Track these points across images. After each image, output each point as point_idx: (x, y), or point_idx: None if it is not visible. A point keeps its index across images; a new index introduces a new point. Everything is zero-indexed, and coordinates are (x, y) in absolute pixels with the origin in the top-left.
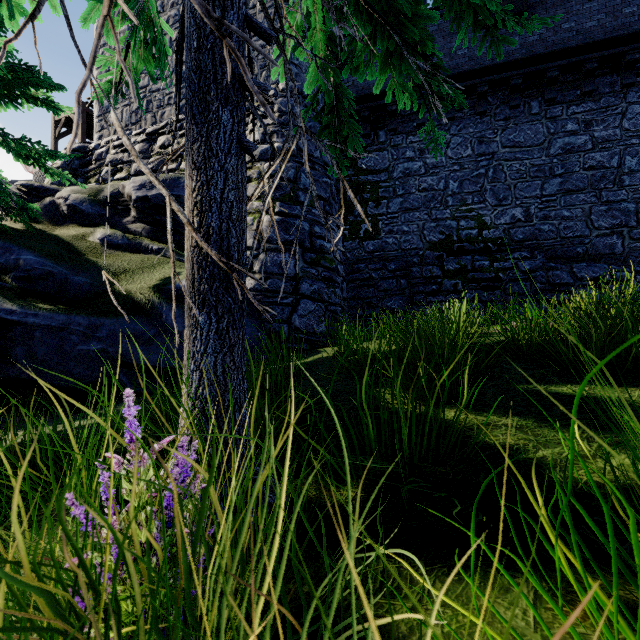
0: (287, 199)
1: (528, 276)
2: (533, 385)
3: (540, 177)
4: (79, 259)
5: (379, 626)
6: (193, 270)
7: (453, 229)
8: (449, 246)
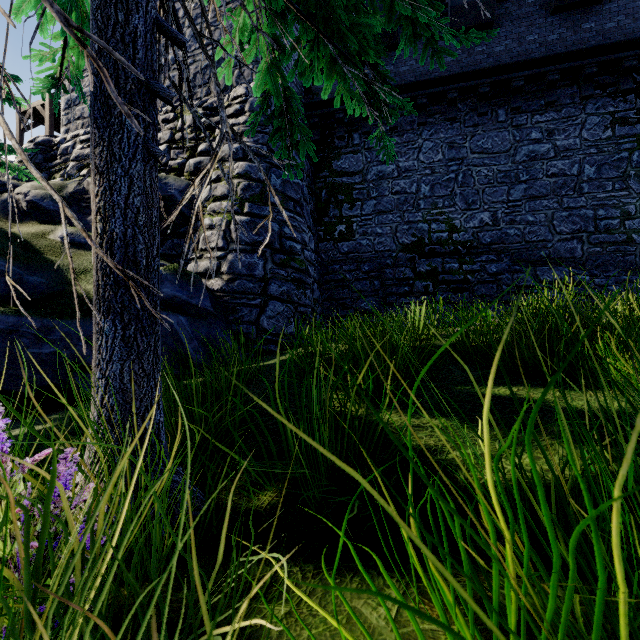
0: (257, 200)
1: (495, 278)
2: (470, 386)
3: (506, 183)
4: (36, 258)
5: (252, 632)
6: (97, 276)
7: (425, 232)
8: (421, 248)
